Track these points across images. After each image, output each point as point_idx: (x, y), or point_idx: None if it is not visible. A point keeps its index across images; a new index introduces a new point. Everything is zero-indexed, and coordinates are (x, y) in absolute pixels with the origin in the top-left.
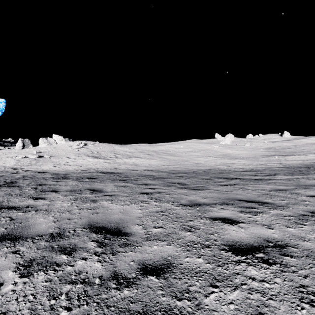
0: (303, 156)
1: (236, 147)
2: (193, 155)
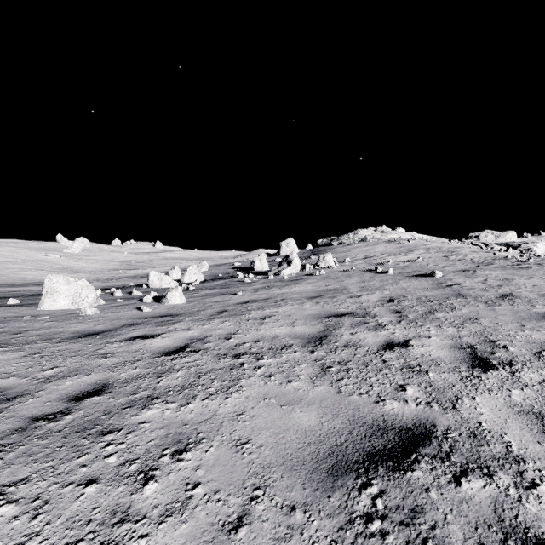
0: (143, 270)
1: (87, 258)
2: (13, 268)
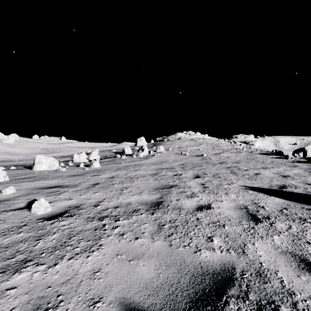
0: (57, 154)
1: (19, 146)
2: None
